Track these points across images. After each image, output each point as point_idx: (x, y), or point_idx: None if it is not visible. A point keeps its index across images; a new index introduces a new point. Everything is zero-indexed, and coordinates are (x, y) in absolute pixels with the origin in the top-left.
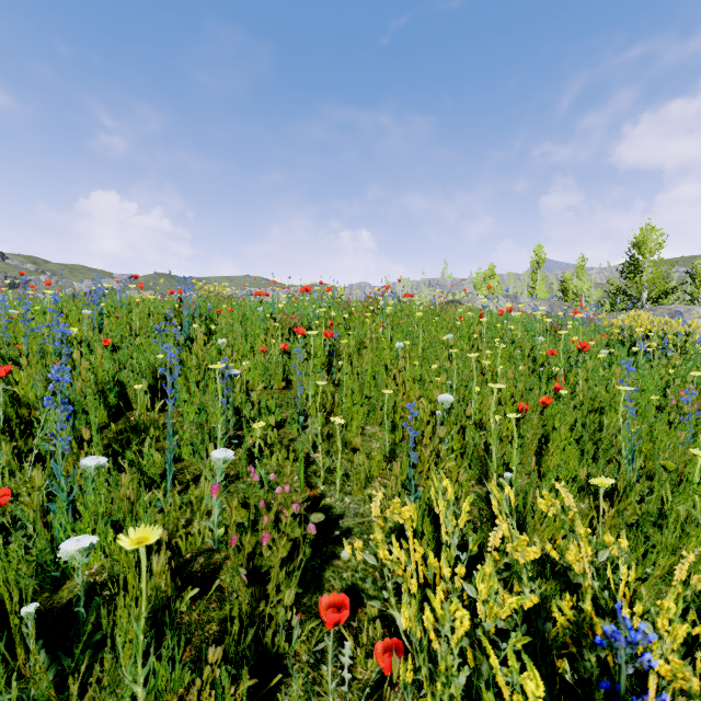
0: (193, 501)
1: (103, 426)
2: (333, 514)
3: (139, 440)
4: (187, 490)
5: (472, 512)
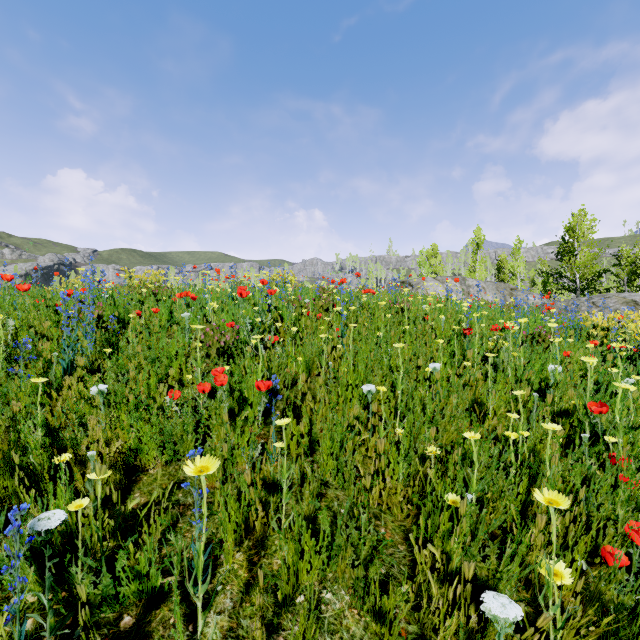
0: None
1: None
2: None
3: None
4: None
5: None
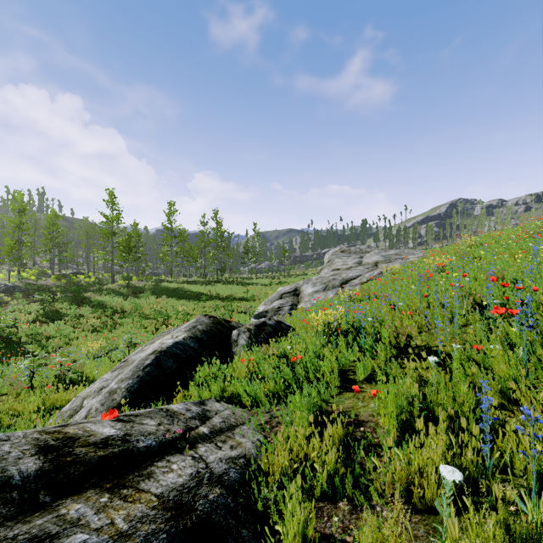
0: None
1: None
2: None
3: None
4: None
5: None
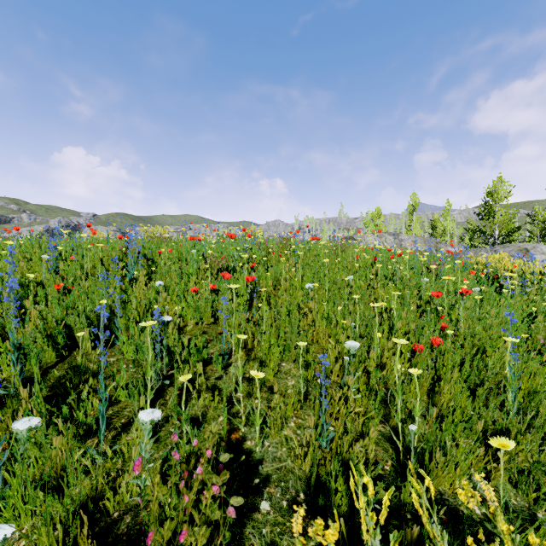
0: (124, 451)
1: (51, 366)
2: (253, 459)
3: (81, 382)
4: (121, 435)
5: (378, 453)
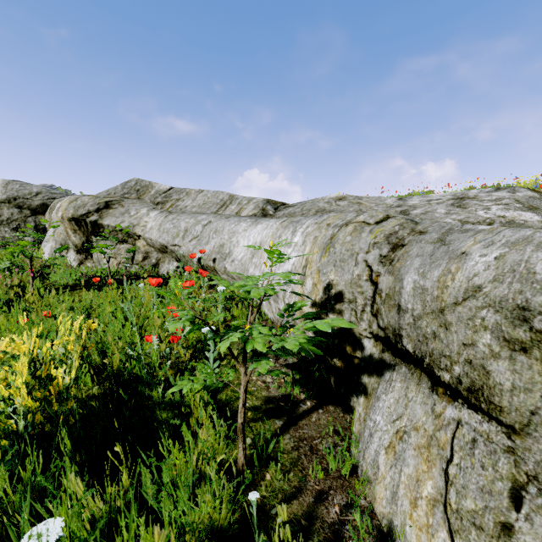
0: None
1: None
2: None
3: None
4: None
5: None
